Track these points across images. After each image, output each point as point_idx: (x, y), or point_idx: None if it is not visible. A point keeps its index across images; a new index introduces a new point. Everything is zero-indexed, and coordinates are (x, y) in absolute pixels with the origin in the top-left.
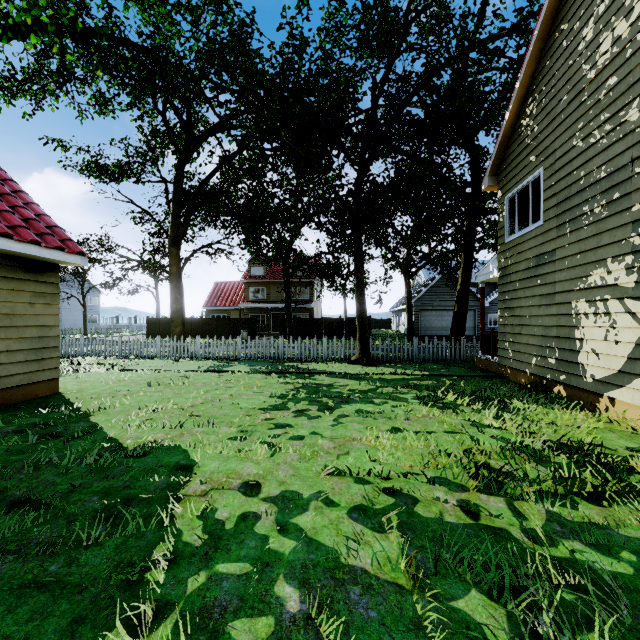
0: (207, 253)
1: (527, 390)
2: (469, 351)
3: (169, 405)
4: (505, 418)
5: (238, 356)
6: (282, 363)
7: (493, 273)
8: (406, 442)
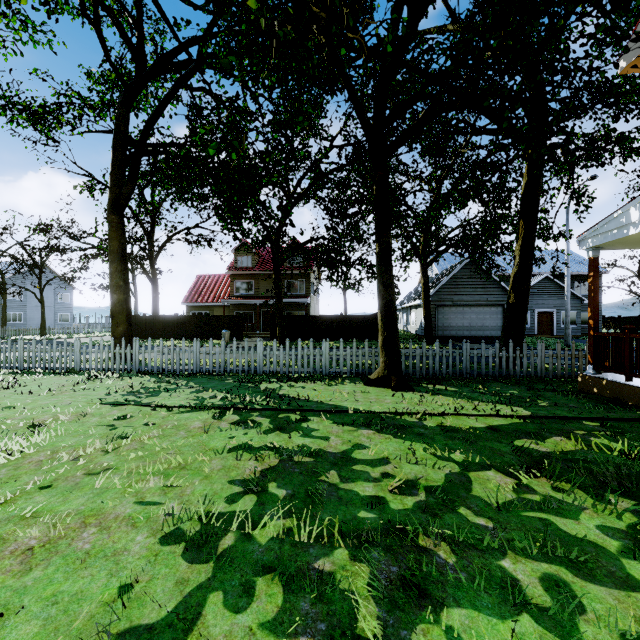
0: (186, 240)
1: None
2: (550, 362)
3: None
4: None
5: (195, 369)
6: (256, 384)
7: None
8: None
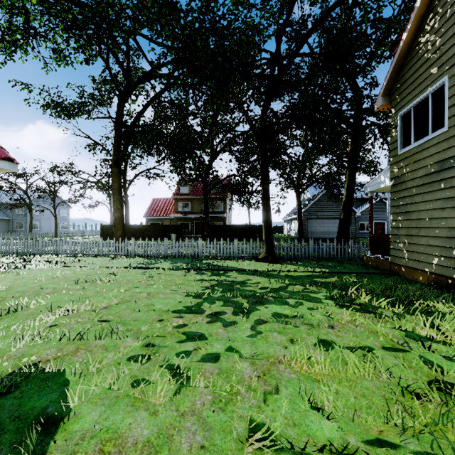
0: (146, 176)
1: (439, 290)
2: (356, 251)
3: (81, 307)
4: (439, 326)
5: (165, 254)
6: (200, 261)
7: (384, 183)
8: (355, 376)
